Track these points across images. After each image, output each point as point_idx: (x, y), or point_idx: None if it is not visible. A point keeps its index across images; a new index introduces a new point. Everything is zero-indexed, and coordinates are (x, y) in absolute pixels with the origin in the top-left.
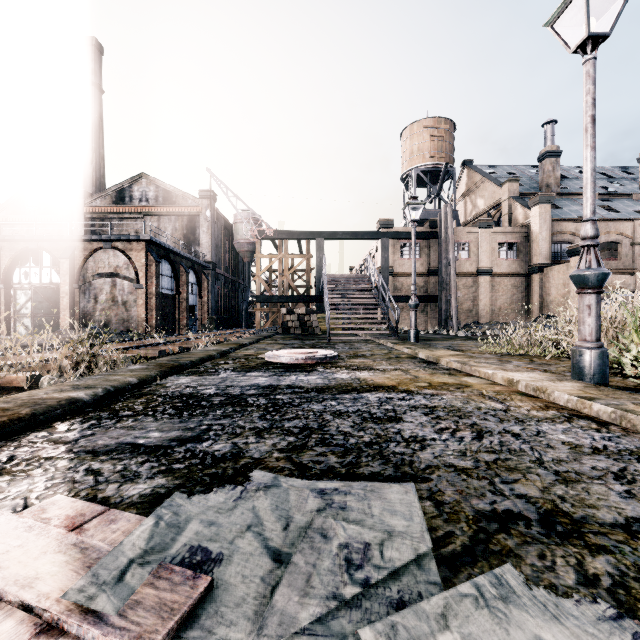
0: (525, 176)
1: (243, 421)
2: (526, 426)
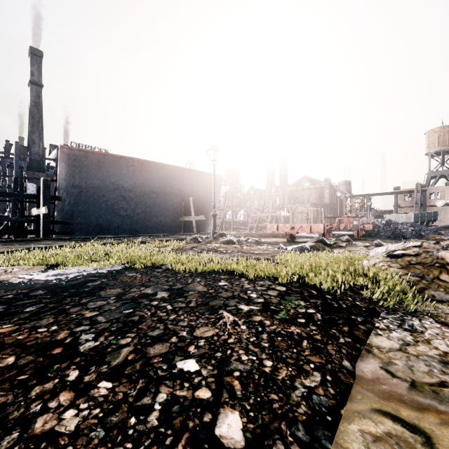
0: None
1: None
2: None
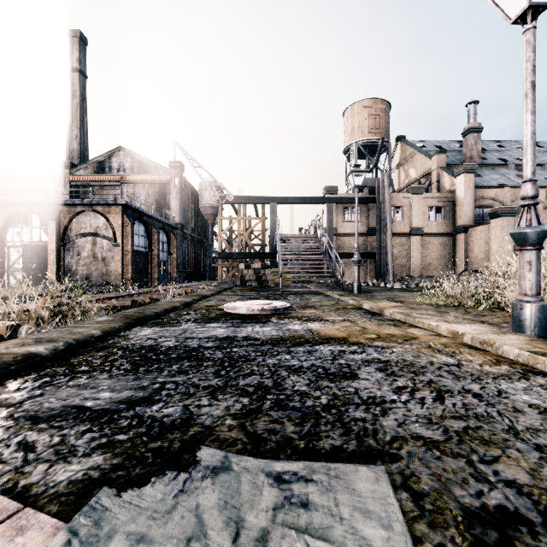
0: (451, 149)
1: (198, 378)
2: (484, 384)
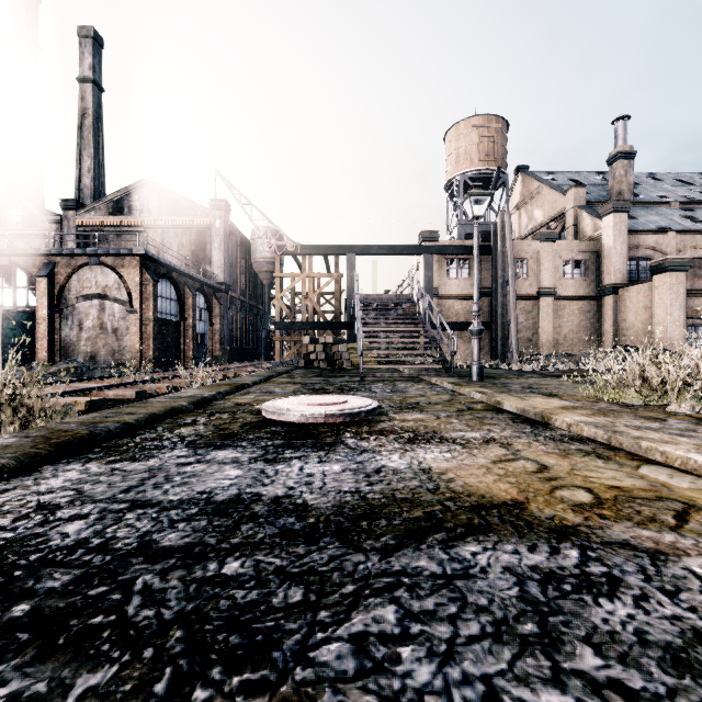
0: (590, 183)
1: None
2: None
